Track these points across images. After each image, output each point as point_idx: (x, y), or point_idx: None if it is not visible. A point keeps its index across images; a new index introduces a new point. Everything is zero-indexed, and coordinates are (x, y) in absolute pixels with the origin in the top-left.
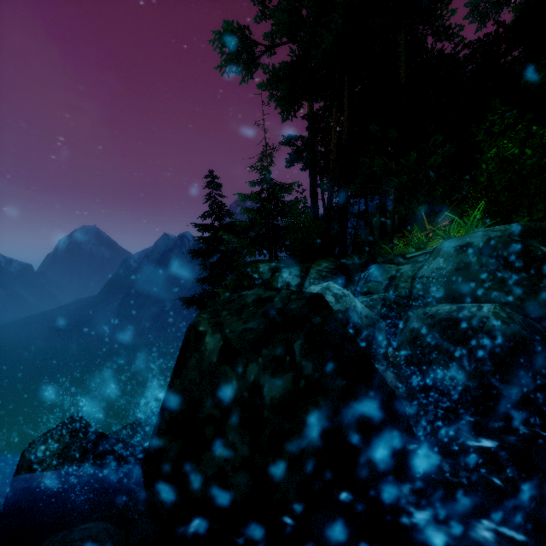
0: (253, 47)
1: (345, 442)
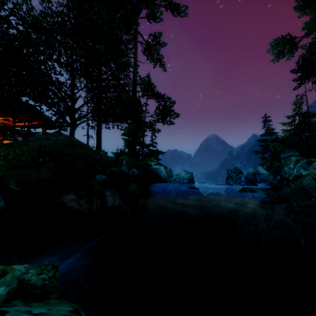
0: (293, 41)
1: (240, 180)
